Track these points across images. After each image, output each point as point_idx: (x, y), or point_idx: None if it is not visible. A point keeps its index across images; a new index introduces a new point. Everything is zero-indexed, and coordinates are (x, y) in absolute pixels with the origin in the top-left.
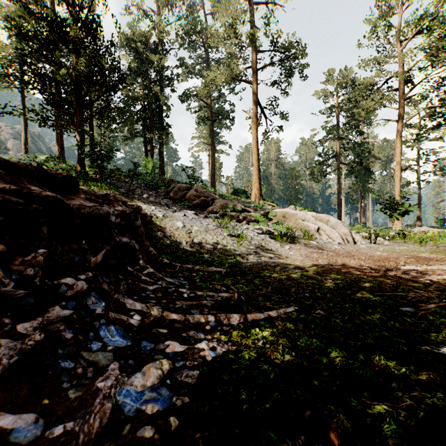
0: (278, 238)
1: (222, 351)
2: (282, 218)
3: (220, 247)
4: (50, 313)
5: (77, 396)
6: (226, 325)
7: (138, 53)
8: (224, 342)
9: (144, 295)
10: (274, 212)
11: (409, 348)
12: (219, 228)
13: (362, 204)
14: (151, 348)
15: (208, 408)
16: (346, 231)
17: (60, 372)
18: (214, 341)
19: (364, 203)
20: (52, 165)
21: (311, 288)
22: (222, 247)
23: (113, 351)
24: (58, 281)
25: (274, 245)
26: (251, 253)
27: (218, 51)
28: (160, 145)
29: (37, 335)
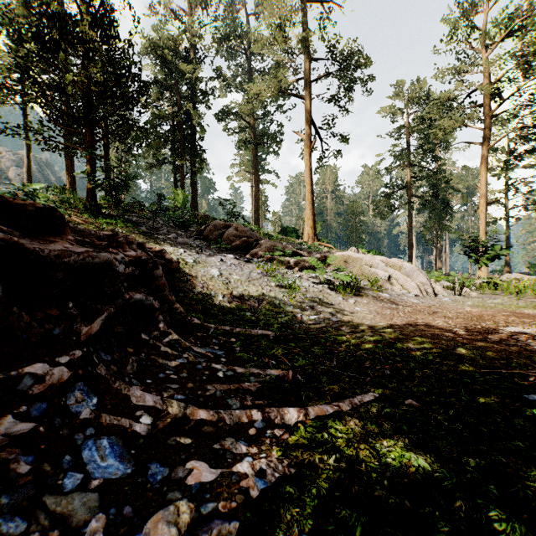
0: (340, 289)
1: (275, 478)
2: (343, 263)
3: (267, 302)
4: None
5: None
6: (279, 425)
7: (165, 61)
8: (277, 459)
9: (162, 377)
10: (335, 257)
11: None
12: (265, 276)
13: (438, 245)
14: (164, 478)
15: None
16: (425, 279)
17: None
18: (263, 458)
19: (440, 245)
20: (49, 196)
21: (392, 362)
22: (269, 302)
23: (99, 489)
24: (20, 371)
25: (336, 299)
26: (306, 309)
27: (263, 60)
28: (192, 174)
29: None
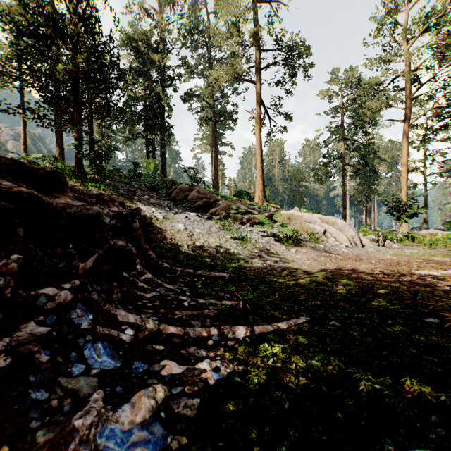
0: (283, 241)
1: (227, 372)
2: (287, 220)
3: (223, 251)
4: (22, 331)
5: (46, 439)
6: (231, 339)
7: (139, 52)
8: (229, 361)
9: (140, 304)
10: (280, 214)
11: (442, 369)
12: (222, 230)
13: (367, 206)
14: (144, 370)
15: (211, 450)
16: (354, 233)
17: (30, 406)
18: (218, 360)
19: (370, 205)
20: (46, 164)
21: (322, 296)
22: (225, 251)
23: (98, 375)
24: (37, 292)
25: (280, 248)
26: (255, 256)
27: (221, 51)
28: (162, 146)
29: (2, 360)
